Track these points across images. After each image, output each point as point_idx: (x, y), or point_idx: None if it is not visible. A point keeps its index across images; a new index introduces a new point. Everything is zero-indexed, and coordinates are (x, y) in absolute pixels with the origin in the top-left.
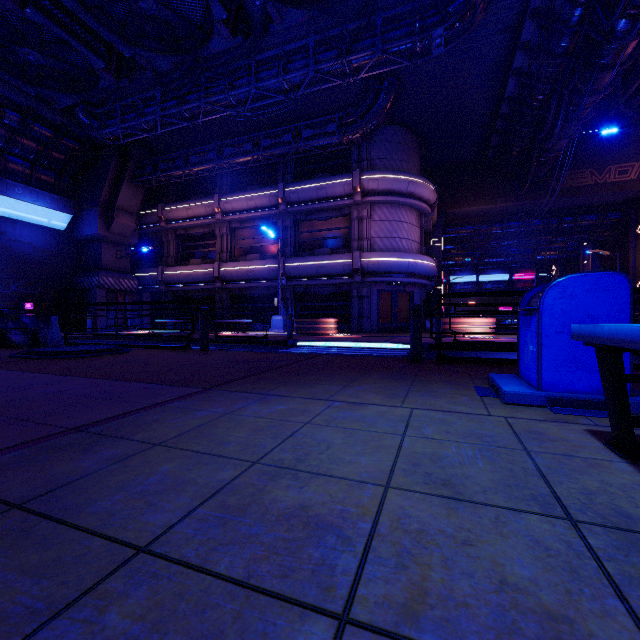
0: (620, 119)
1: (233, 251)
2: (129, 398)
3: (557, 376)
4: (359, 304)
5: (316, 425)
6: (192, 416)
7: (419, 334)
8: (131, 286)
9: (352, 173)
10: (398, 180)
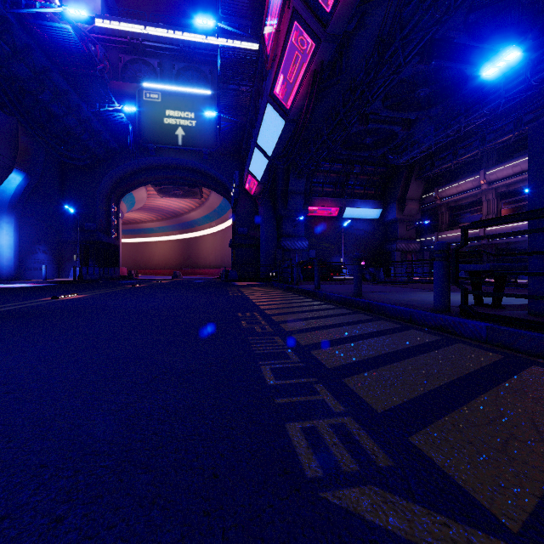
0: None
1: (499, 212)
2: (414, 290)
3: None
4: None
5: None
6: (431, 292)
7: None
8: (415, 248)
9: None
10: None
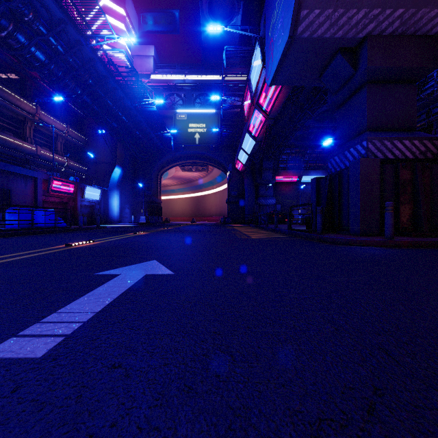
0: None
1: None
2: None
3: None
4: None
5: None
6: None
7: None
8: None
9: None
10: None
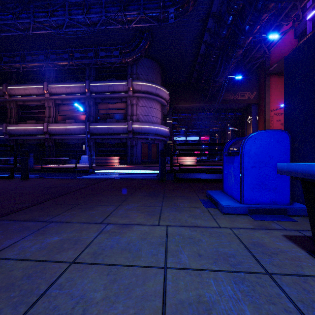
0: (242, 73)
1: (57, 117)
2: None
3: (252, 194)
4: (131, 149)
5: (81, 265)
6: None
7: (164, 166)
8: None
9: (127, 80)
10: (151, 86)
